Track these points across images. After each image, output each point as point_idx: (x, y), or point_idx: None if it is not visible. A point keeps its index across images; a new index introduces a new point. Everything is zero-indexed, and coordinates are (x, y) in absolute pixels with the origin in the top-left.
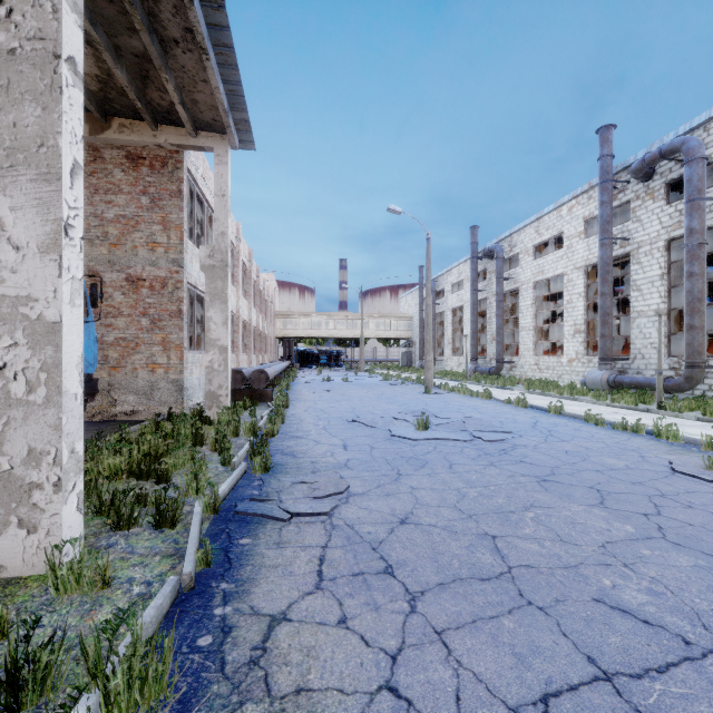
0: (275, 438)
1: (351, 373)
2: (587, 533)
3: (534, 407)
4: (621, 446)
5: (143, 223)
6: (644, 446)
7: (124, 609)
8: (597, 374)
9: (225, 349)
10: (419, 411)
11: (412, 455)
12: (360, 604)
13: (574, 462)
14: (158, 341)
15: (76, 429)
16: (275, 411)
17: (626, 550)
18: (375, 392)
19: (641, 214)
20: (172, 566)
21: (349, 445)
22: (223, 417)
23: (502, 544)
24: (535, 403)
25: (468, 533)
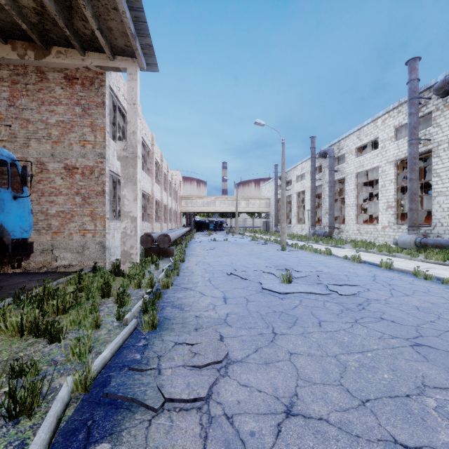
0: (169, 289)
1: (229, 235)
2: None
3: (366, 262)
4: None
5: (76, 126)
6: None
7: None
8: (407, 237)
9: (135, 219)
10: (281, 265)
11: (282, 309)
12: None
13: (432, 321)
14: (88, 213)
15: None
16: (173, 265)
17: None
18: (247, 249)
19: (440, 121)
20: None
21: (228, 297)
22: (132, 270)
23: None
24: (365, 259)
25: (372, 438)
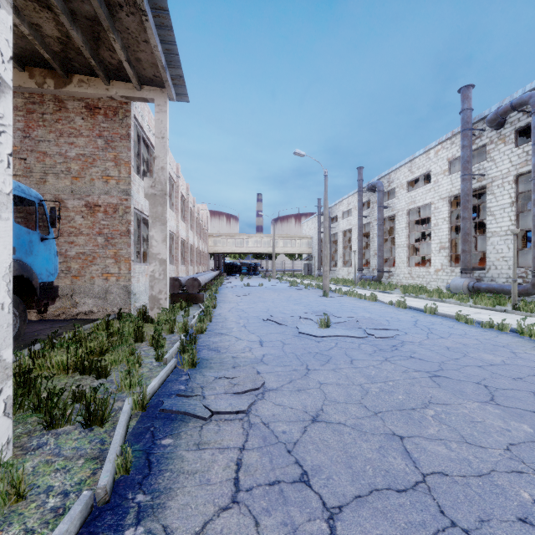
0: (203, 335)
1: (265, 280)
2: (489, 433)
3: (412, 308)
4: (492, 342)
5: (98, 160)
6: (512, 342)
7: (32, 530)
8: (459, 281)
9: (164, 261)
10: (320, 311)
11: (318, 350)
12: (277, 524)
13: (457, 358)
14: (111, 255)
15: (2, 337)
16: (205, 311)
17: (532, 455)
18: (285, 295)
19: (494, 155)
20: (92, 472)
21: (264, 341)
22: (162, 316)
23: (411, 446)
24: (412, 305)
25: (376, 432)
